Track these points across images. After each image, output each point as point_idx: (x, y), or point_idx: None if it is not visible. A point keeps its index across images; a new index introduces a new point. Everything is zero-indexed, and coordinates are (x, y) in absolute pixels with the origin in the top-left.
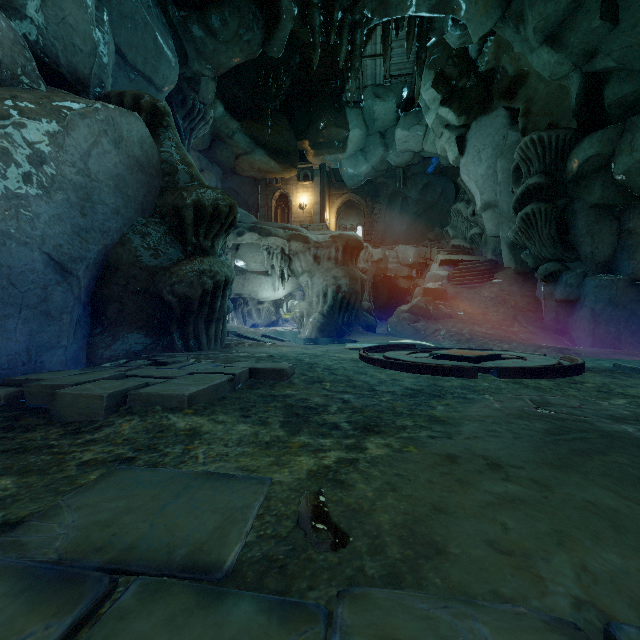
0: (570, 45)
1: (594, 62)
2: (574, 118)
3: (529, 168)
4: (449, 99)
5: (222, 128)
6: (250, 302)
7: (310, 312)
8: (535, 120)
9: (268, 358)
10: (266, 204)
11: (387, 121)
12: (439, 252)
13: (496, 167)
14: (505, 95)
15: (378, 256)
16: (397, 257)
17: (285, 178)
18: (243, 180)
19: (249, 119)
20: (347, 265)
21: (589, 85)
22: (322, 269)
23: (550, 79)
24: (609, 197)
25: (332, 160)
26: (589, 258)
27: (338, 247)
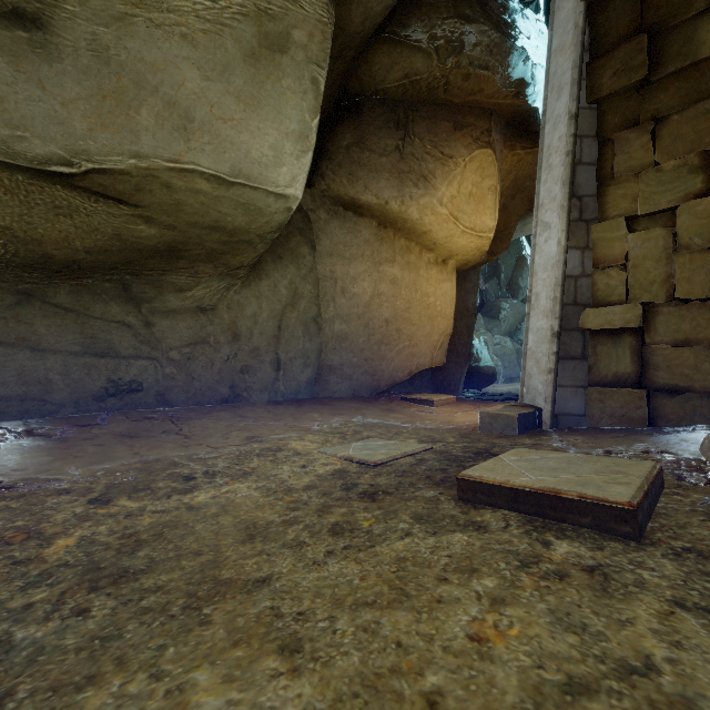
0: None
1: None
2: None
3: None
4: None
5: None
6: None
7: None
8: None
9: None
10: None
11: None
12: None
13: None
14: None
15: None
16: None
17: None
18: None
19: None
20: None
21: None
22: None
23: None
24: None
25: None
26: None
27: None
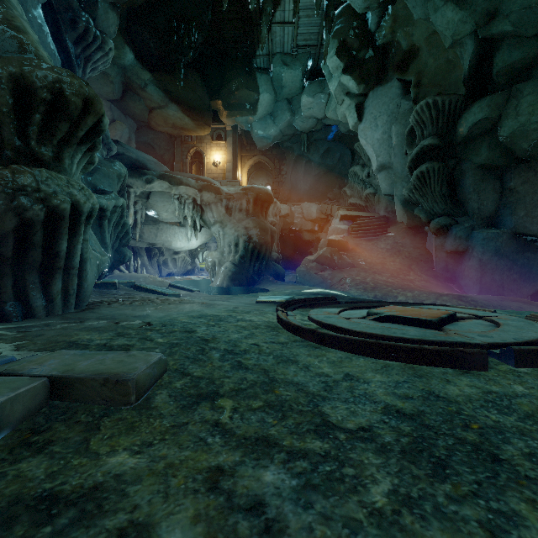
0: (474, 2)
1: (491, 25)
2: (464, 86)
3: (423, 131)
4: (350, 68)
5: (133, 78)
6: (166, 252)
7: (222, 261)
8: (425, 90)
9: (138, 330)
10: (181, 160)
11: (294, 89)
12: (339, 209)
13: (391, 132)
14: (399, 68)
15: (285, 211)
16: (302, 213)
17: (200, 136)
18: (158, 135)
19: (161, 71)
20: (258, 217)
21: (481, 52)
22: (234, 220)
23: (452, 39)
24: (494, 158)
25: (244, 122)
26: (476, 213)
27: (249, 199)
